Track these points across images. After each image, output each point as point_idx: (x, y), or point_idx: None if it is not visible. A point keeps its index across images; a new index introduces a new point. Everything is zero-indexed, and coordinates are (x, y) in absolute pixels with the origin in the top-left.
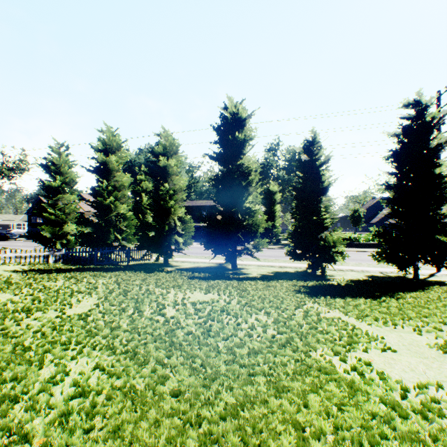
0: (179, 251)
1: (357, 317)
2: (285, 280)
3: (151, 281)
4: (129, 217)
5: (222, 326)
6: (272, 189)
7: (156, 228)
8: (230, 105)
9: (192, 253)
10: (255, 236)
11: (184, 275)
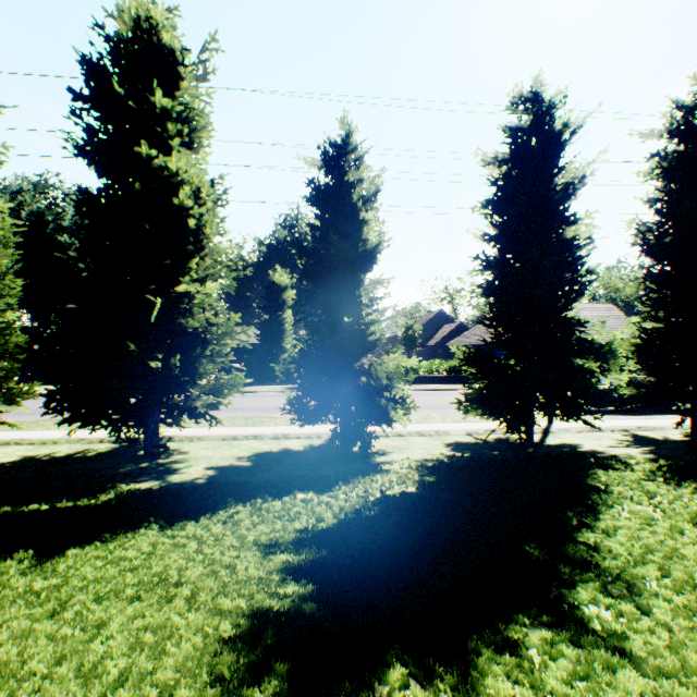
0: None
1: None
2: (260, 500)
3: None
4: None
5: None
6: (280, 281)
7: None
8: None
9: None
10: (199, 367)
11: None
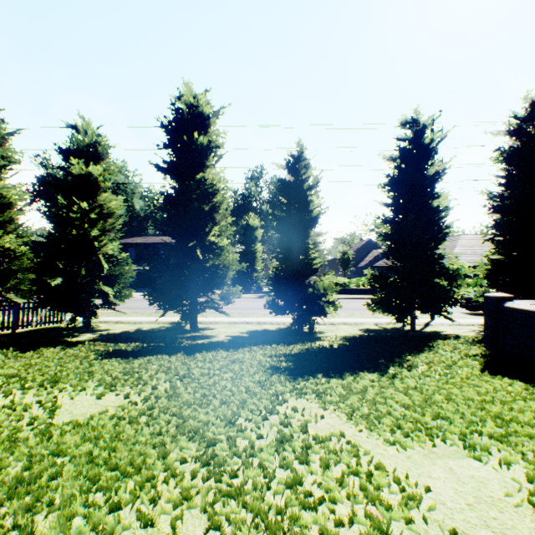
0: (109, 307)
1: (369, 423)
2: (261, 345)
3: (2, 373)
4: (21, 255)
5: (58, 533)
6: (253, 224)
7: (67, 271)
8: (185, 92)
9: (139, 308)
10: (222, 282)
11: (95, 350)
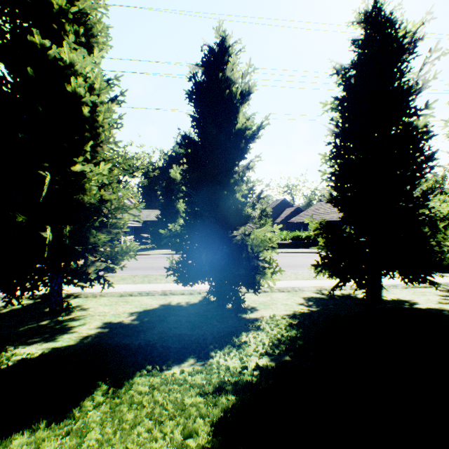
0: None
1: None
2: (127, 383)
3: None
4: None
5: None
6: (175, 176)
7: None
8: None
9: None
10: (91, 237)
11: None
